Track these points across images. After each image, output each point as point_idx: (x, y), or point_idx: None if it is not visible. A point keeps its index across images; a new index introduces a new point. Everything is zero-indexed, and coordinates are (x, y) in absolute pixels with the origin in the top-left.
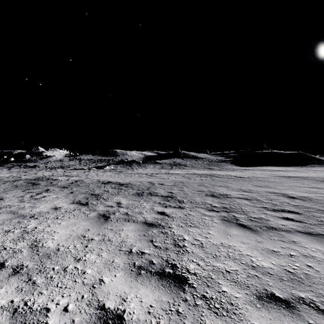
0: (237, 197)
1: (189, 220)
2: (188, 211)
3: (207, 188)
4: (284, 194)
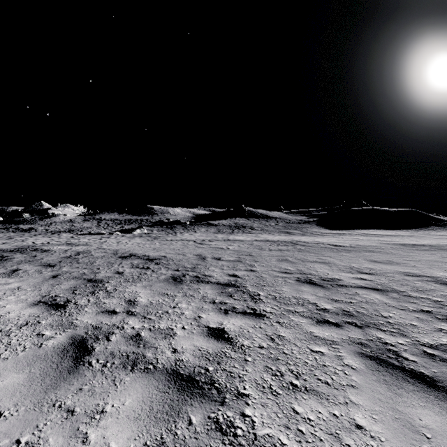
0: (356, 284)
1: (285, 360)
2: (275, 327)
3: (295, 265)
4: (434, 278)
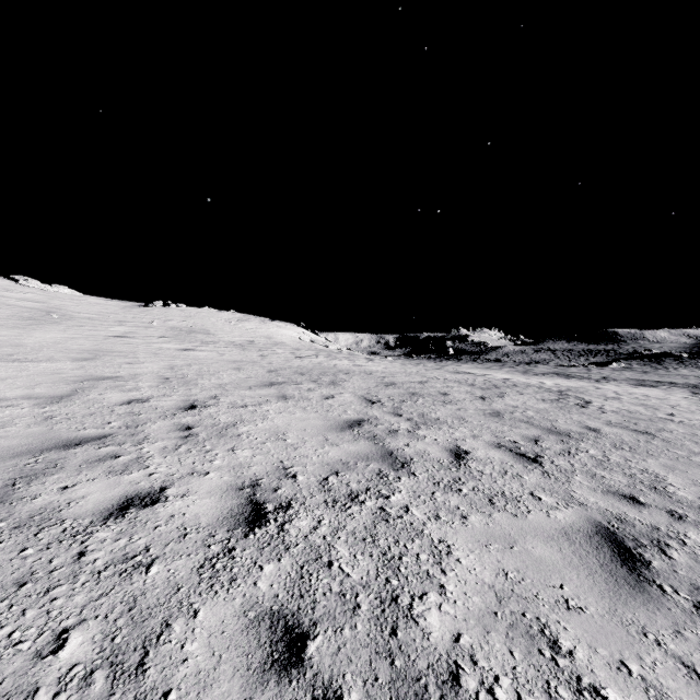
0: None
1: None
2: None
3: None
4: None
